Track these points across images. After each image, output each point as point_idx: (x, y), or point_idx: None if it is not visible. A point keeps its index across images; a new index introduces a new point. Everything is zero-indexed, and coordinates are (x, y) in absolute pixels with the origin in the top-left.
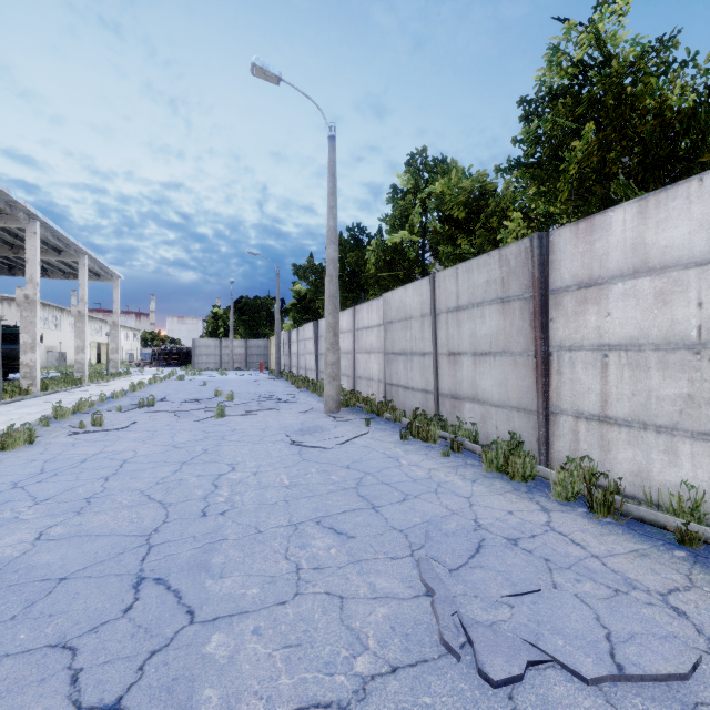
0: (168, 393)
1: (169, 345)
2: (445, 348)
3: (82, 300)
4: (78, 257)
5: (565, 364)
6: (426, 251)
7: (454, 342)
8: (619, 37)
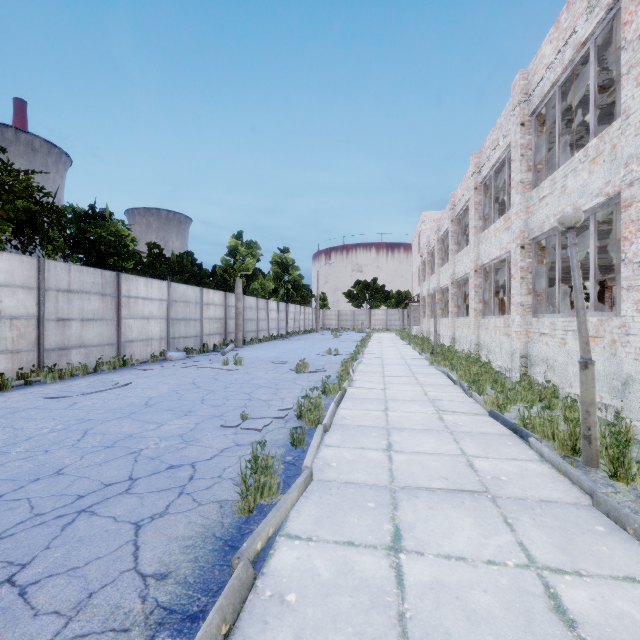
0: None
1: None
2: None
3: None
4: None
5: None
6: None
7: None
8: None
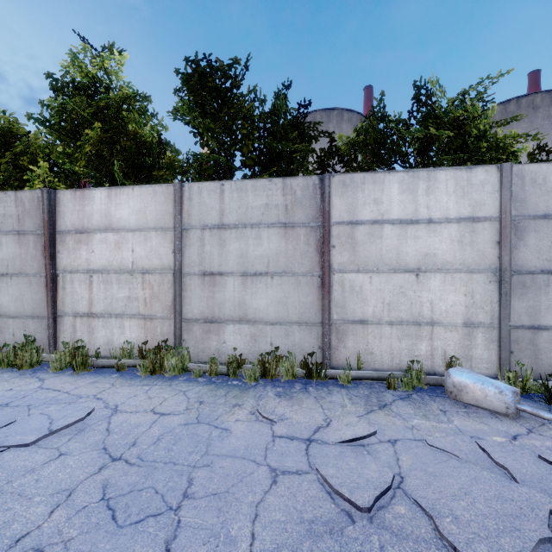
0: None
1: None
2: None
3: None
4: None
5: (68, 282)
6: None
7: None
8: (120, 76)
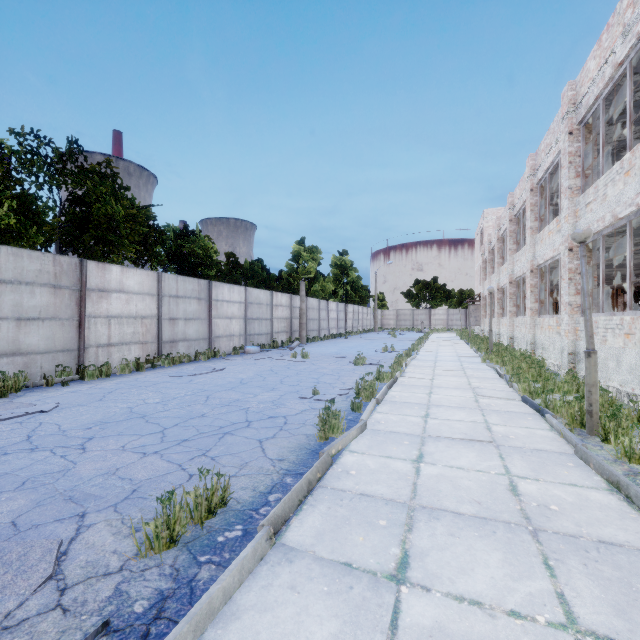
0: None
1: None
2: None
3: None
4: None
5: (92, 324)
6: None
7: None
8: None
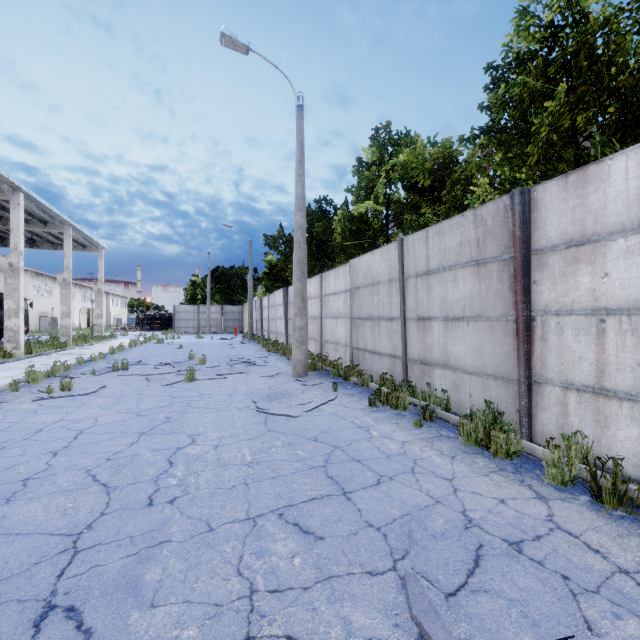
0: (145, 356)
1: (152, 311)
2: (414, 313)
3: (67, 268)
4: (63, 229)
5: (551, 330)
6: (390, 221)
7: (423, 306)
8: None
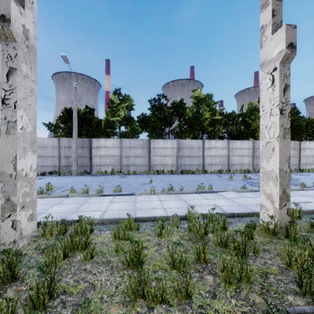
0: (215, 185)
1: None
2: None
3: (30, 3)
4: None
5: (301, 158)
6: None
7: None
8: None
